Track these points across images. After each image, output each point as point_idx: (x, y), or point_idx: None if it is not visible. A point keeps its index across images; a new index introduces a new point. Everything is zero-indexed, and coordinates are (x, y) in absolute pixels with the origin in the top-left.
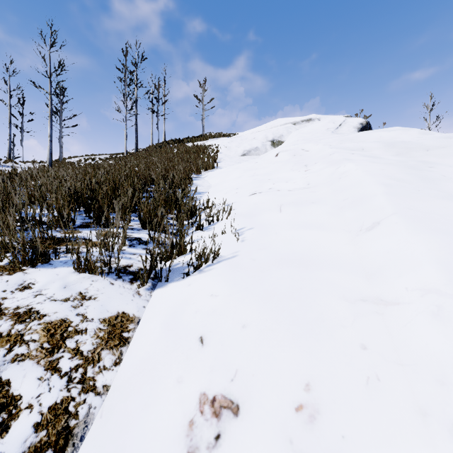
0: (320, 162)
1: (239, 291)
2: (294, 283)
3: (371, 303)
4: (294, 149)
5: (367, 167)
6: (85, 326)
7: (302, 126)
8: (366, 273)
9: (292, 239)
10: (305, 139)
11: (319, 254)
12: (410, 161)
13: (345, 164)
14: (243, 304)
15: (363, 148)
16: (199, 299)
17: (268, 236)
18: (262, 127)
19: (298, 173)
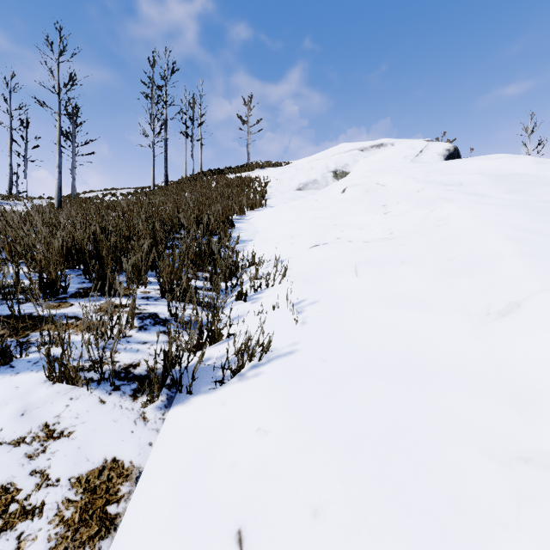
0: (405, 201)
1: (303, 425)
2: (396, 415)
3: (541, 467)
4: (367, 183)
5: (476, 210)
6: (41, 498)
7: (372, 153)
8: (514, 398)
9: (381, 325)
10: (377, 170)
11: (428, 356)
12: (533, 200)
13: (442, 206)
14: (312, 455)
15: (461, 182)
16: (237, 437)
17: (342, 316)
18: (322, 155)
19: (375, 217)
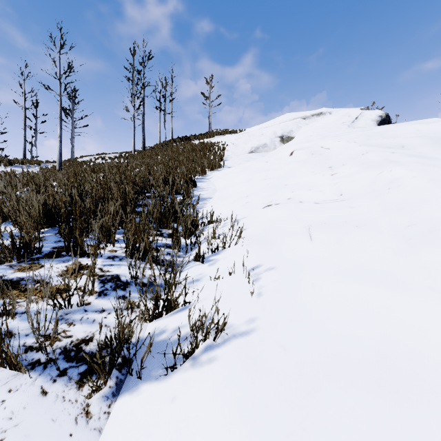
0: (350, 163)
1: None
2: None
3: None
4: (312, 147)
5: (429, 173)
6: None
7: (312, 120)
8: None
9: (345, 304)
10: (319, 135)
11: (410, 354)
12: None
13: (390, 168)
14: None
15: (403, 145)
16: None
17: (301, 289)
18: (270, 123)
19: (322, 178)
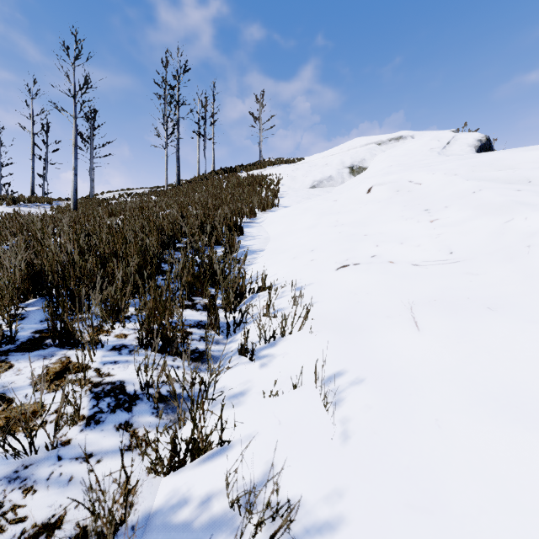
0: (457, 205)
1: None
2: None
3: None
4: (397, 181)
5: None
6: None
7: (390, 146)
8: None
9: (510, 478)
10: (401, 165)
11: None
12: None
13: (524, 214)
14: None
15: (529, 179)
16: None
17: (417, 430)
18: (336, 150)
19: (418, 226)
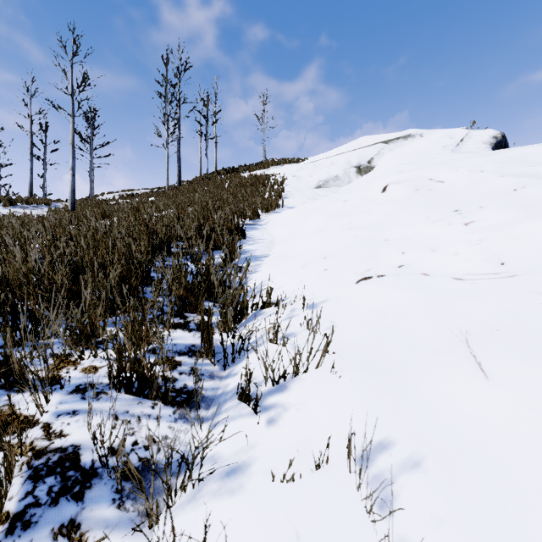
0: (496, 205)
1: None
2: None
3: None
4: (415, 179)
5: None
6: None
7: (398, 145)
8: None
9: None
10: (414, 163)
11: None
12: None
13: None
14: None
15: None
16: None
17: None
18: (342, 149)
19: (450, 229)
